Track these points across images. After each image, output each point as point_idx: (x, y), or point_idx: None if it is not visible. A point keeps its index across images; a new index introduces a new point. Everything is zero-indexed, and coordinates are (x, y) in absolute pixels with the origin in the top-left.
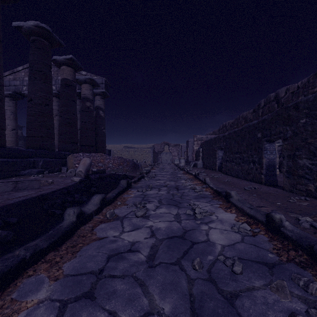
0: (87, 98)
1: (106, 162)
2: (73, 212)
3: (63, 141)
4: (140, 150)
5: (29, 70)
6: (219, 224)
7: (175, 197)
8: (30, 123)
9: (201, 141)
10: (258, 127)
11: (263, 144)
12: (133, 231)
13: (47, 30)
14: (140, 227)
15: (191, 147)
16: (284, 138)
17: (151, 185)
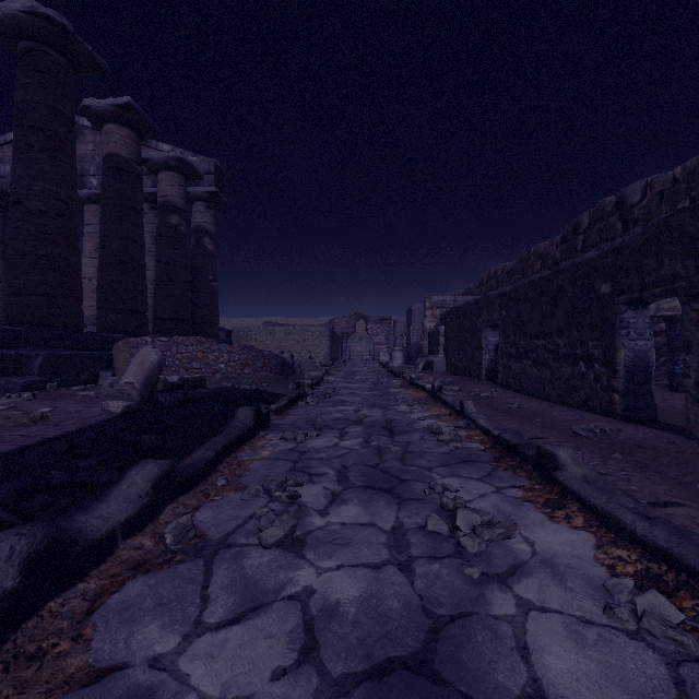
0: (171, 205)
1: (210, 359)
2: (8, 555)
3: (109, 308)
4: (301, 330)
5: (14, 125)
6: (551, 585)
7: (385, 458)
8: (16, 259)
9: (442, 309)
10: (601, 268)
11: (618, 313)
12: (237, 622)
13: (61, 25)
14: (266, 600)
15: (418, 324)
16: (688, 293)
17: (320, 422)
